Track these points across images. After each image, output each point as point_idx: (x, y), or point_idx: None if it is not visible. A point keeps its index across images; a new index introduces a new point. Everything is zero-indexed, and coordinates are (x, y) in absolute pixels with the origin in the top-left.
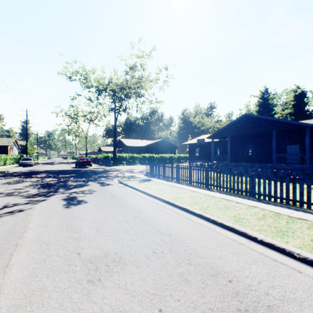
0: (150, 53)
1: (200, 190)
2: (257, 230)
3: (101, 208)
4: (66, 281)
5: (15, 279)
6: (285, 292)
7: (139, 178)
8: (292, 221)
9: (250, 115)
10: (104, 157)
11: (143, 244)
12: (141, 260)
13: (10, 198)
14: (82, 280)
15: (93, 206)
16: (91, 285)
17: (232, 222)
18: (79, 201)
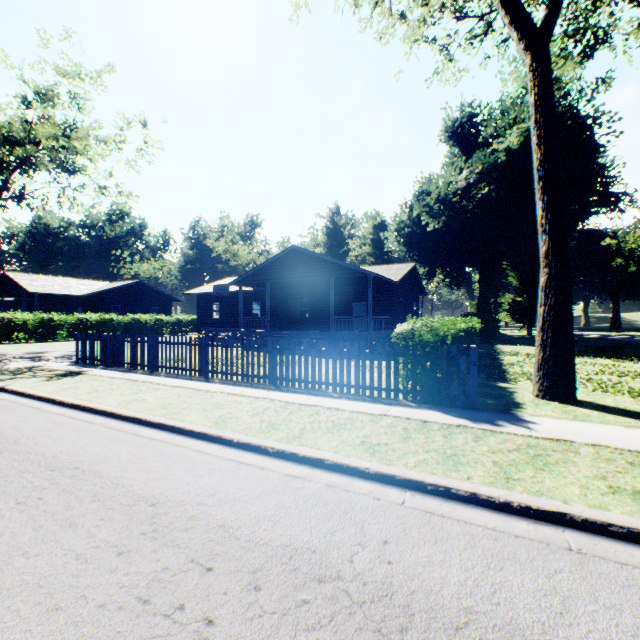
0: (100, 74)
1: (188, 384)
2: (241, 430)
3: None
4: None
5: None
6: (227, 495)
7: (51, 371)
8: (299, 410)
9: (300, 249)
10: None
11: None
12: None
13: None
14: None
15: None
16: None
17: (209, 425)
18: None
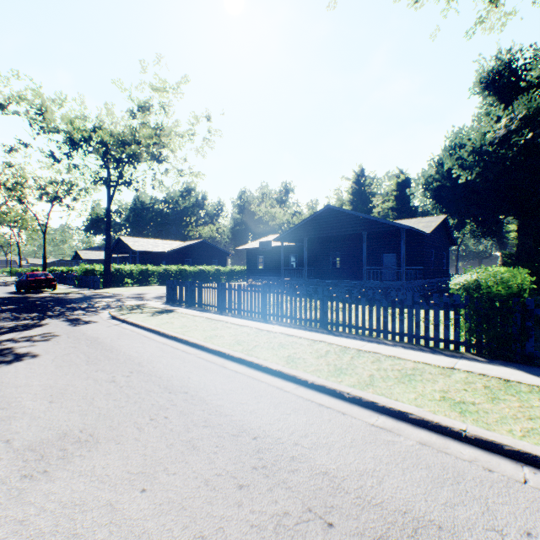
0: (179, 85)
1: (251, 324)
2: (311, 371)
3: (66, 364)
4: None
5: None
6: (318, 438)
7: (152, 308)
8: (359, 356)
9: (334, 207)
10: (84, 271)
11: (136, 410)
12: (127, 434)
13: None
14: (10, 478)
15: (49, 361)
16: (27, 482)
17: (282, 364)
18: (18, 355)
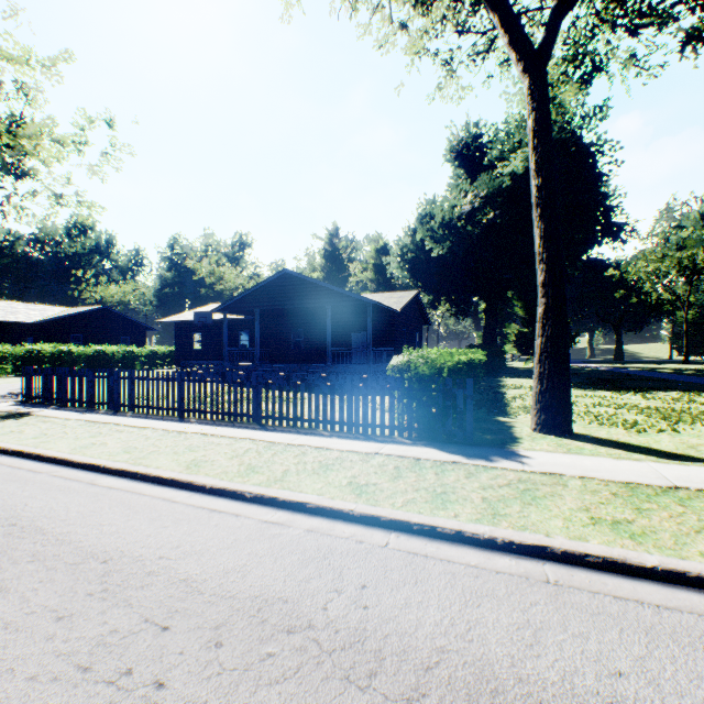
0: (55, 62)
1: (159, 424)
2: (216, 474)
3: None
4: None
5: None
6: (193, 546)
7: None
8: (284, 451)
9: (293, 273)
10: None
11: None
12: None
13: None
14: None
15: None
16: None
17: (180, 470)
18: None
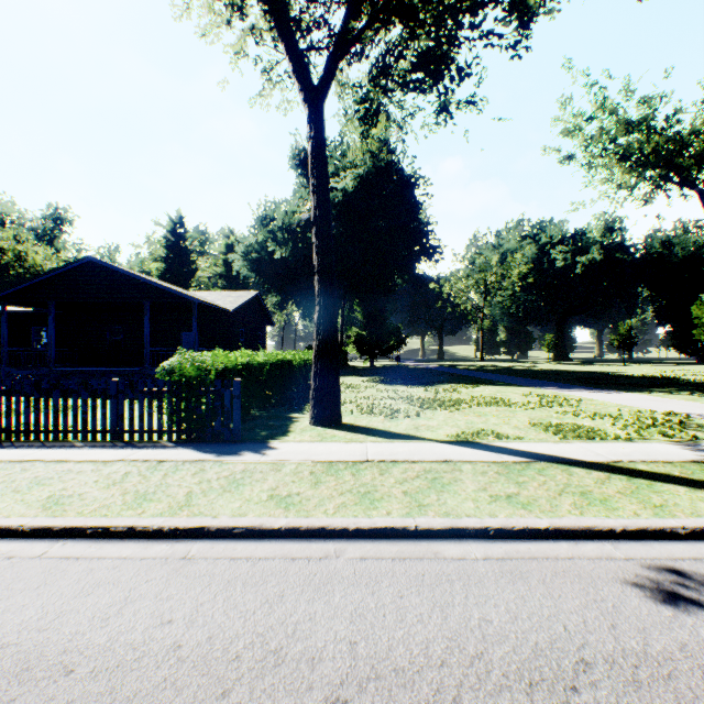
0: None
1: None
2: None
3: None
4: None
5: None
6: None
7: None
8: None
9: (100, 261)
10: None
11: None
12: None
13: None
14: None
15: None
16: None
17: None
18: None
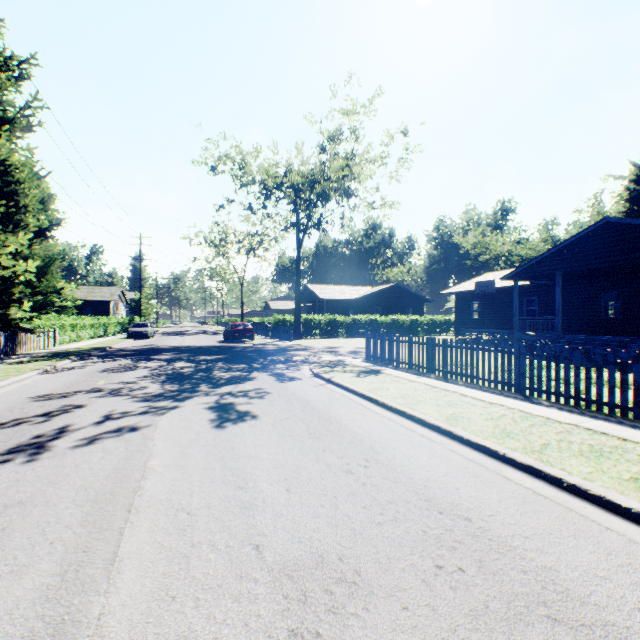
0: (371, 102)
1: (506, 402)
2: None
3: (287, 433)
4: (239, 625)
5: (130, 599)
6: None
7: (353, 366)
8: None
9: (618, 220)
10: (277, 321)
11: (404, 538)
12: (410, 589)
13: (114, 401)
14: (275, 629)
15: (270, 426)
16: None
17: (634, 497)
18: (240, 413)
